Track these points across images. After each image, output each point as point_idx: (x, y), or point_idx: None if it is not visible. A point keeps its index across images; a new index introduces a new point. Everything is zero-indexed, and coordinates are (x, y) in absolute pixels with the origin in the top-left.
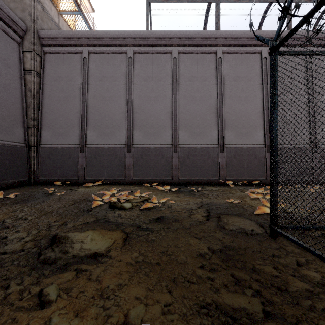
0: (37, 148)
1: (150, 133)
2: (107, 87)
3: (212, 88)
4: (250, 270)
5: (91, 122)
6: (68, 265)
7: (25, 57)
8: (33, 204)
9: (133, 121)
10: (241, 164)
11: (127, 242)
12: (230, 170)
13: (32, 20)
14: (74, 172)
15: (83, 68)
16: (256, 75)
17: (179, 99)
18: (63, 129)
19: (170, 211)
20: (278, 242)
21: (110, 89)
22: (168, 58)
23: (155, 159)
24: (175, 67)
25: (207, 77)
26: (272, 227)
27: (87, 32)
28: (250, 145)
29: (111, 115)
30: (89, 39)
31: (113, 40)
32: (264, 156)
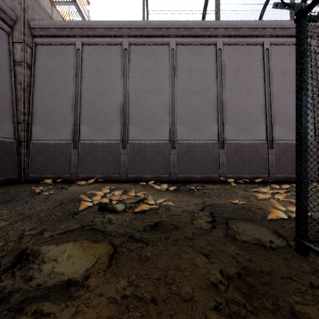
0: (27, 144)
1: (146, 128)
2: (102, 80)
3: (212, 81)
4: (289, 316)
5: (84, 116)
6: (25, 303)
7: (15, 48)
8: (14, 206)
9: (128, 115)
10: (243, 161)
11: (113, 262)
12: (231, 167)
13: (22, 9)
14: (66, 169)
15: (76, 60)
16: (257, 67)
17: (177, 93)
18: (55, 124)
19: (168, 215)
20: (310, 261)
21: (105, 82)
22: (166, 50)
23: (152, 156)
24: (173, 59)
25: (206, 70)
26: (301, 241)
27: (80, 22)
28: (251, 141)
29: (105, 109)
30: (82, 29)
31: (108, 31)
32: (267, 153)
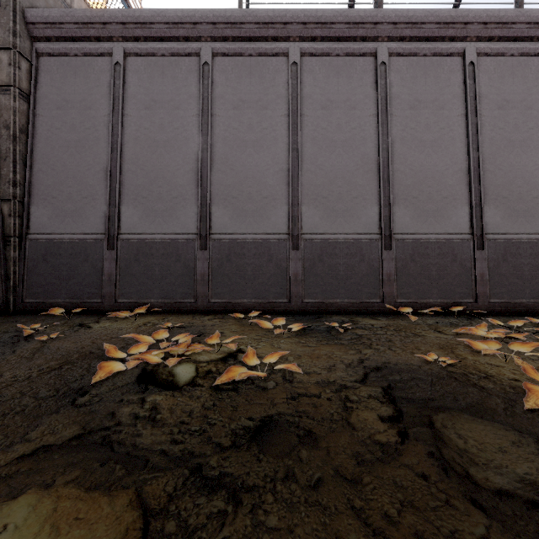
0: (22, 241)
1: (245, 211)
2: (162, 120)
3: (368, 123)
4: None
5: (128, 189)
6: None
7: None
8: None
9: (212, 187)
10: (427, 273)
11: None
12: (405, 285)
13: None
14: (95, 288)
15: (114, 83)
16: (453, 97)
17: (303, 145)
18: (74, 204)
19: (290, 396)
20: None
21: (168, 124)
22: (282, 65)
23: (256, 263)
24: (295, 81)
25: (358, 102)
26: None
27: (121, 11)
28: (442, 235)
29: (169, 176)
30: (125, 26)
31: (173, 29)
32: (472, 257)
